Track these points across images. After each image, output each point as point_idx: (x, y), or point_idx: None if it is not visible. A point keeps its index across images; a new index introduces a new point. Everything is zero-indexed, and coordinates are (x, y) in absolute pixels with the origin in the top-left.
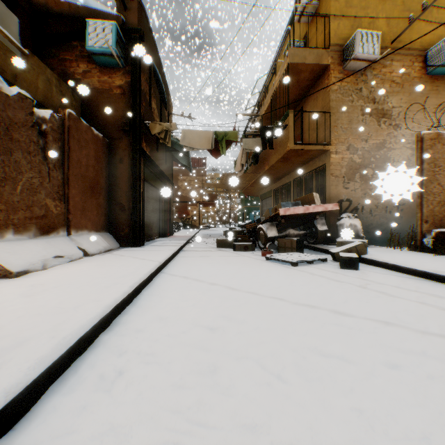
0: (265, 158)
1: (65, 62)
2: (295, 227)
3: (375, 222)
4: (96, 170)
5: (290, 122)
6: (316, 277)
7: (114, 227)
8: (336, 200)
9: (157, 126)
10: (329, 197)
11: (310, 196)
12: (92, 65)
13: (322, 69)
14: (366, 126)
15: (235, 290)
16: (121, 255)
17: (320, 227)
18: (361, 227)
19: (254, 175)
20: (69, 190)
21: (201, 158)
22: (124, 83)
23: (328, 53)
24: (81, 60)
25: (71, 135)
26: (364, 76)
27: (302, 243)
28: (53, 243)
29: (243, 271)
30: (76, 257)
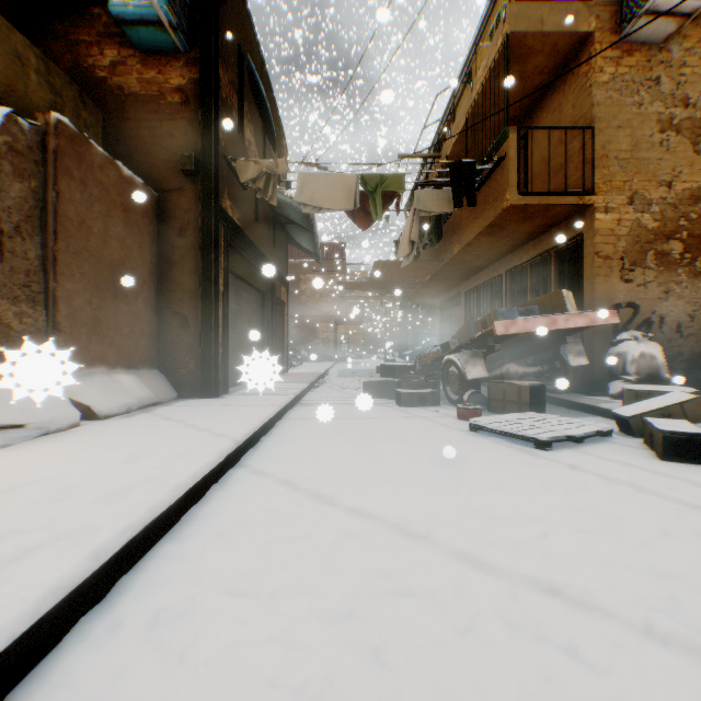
0: (453, 231)
1: (77, 47)
2: (515, 360)
3: (688, 350)
4: (127, 247)
5: (512, 151)
6: (623, 489)
7: (168, 359)
8: (606, 305)
9: (251, 167)
10: (591, 300)
11: (555, 296)
12: (127, 50)
13: (574, 46)
14: (669, 154)
15: (420, 542)
16: (165, 418)
17: (573, 360)
18: (662, 359)
19: (431, 265)
20: (56, 282)
21: (337, 244)
22: (186, 83)
23: (589, 11)
24: (108, 42)
25: (62, 168)
26: (664, 52)
27: (541, 392)
28: (5, 396)
29: (427, 465)
30: (61, 425)
